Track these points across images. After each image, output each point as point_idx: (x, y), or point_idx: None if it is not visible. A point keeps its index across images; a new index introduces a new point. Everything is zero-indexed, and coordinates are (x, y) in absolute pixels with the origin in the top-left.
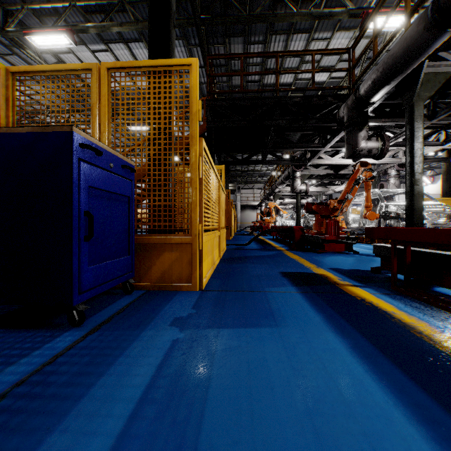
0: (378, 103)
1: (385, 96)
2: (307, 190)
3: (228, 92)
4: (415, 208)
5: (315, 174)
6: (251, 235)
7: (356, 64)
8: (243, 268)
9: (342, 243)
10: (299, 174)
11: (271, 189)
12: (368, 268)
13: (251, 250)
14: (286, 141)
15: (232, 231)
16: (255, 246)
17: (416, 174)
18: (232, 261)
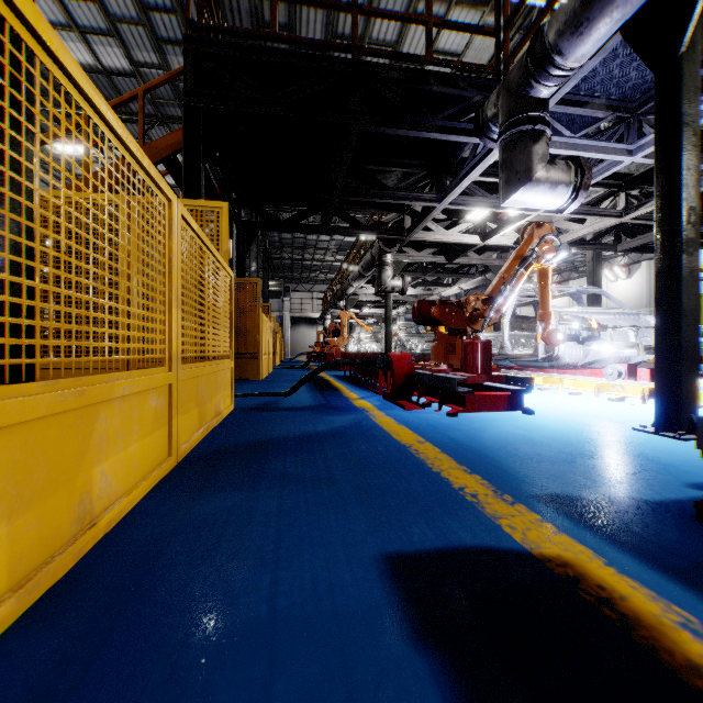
0: (569, 88)
1: (591, 63)
2: (405, 288)
3: (241, 33)
4: (684, 310)
5: (414, 264)
6: (306, 370)
7: (512, 20)
8: (225, 538)
9: (495, 390)
10: (390, 258)
11: (341, 289)
12: (643, 484)
13: (293, 412)
14: (371, 183)
15: (268, 362)
16: (306, 399)
17: (685, 227)
18: (210, 475)
